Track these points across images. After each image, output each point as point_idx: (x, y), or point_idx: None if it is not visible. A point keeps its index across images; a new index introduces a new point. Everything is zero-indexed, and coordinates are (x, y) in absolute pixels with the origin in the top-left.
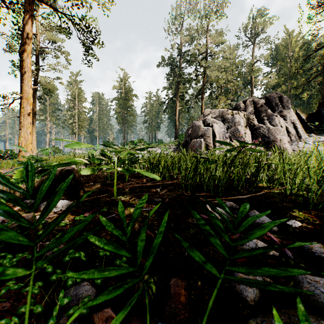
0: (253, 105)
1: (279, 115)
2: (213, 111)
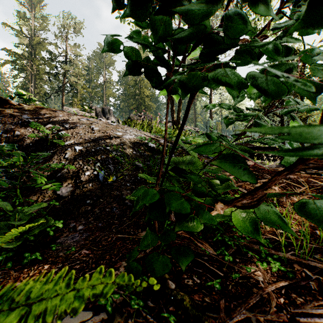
0: (95, 111)
1: (107, 119)
2: (70, 109)
